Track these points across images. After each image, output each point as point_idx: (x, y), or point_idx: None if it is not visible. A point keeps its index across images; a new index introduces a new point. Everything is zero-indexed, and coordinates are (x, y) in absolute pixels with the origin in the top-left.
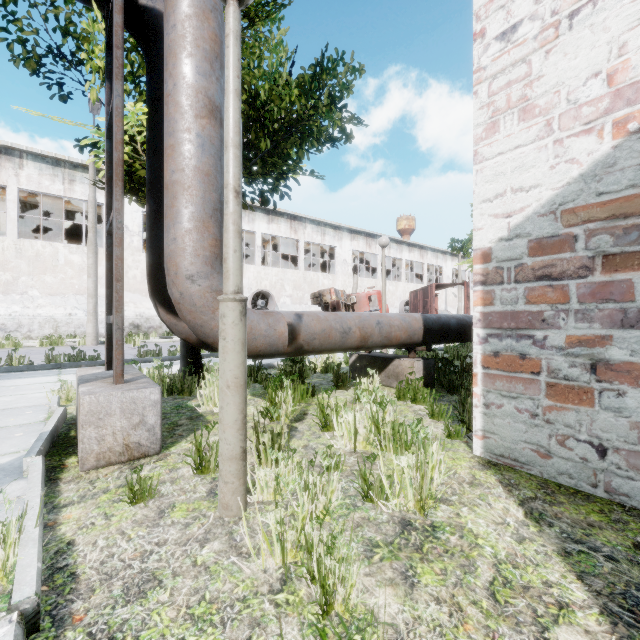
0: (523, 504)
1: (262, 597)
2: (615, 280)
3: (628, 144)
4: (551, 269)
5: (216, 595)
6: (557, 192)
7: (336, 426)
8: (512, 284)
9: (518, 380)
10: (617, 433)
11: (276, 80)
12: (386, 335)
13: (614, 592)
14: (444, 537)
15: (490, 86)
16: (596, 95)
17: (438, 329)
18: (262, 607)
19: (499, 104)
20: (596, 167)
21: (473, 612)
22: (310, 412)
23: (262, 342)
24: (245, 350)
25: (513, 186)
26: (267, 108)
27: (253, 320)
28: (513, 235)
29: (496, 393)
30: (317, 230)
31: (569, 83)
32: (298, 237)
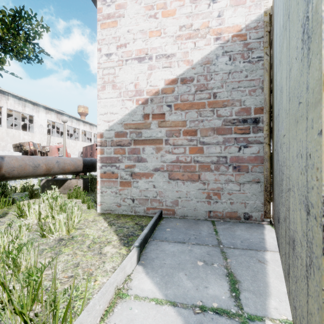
0: (109, 222)
1: None
2: (136, 148)
3: (139, 107)
4: (121, 142)
5: None
6: (122, 117)
7: (28, 213)
8: (110, 147)
9: (112, 181)
10: (137, 194)
11: None
12: (62, 168)
13: (124, 235)
14: (76, 238)
15: (103, 71)
16: (132, 89)
17: (91, 165)
18: None
19: (106, 80)
20: (132, 112)
21: (80, 253)
22: (10, 212)
23: None
24: None
25: (110, 111)
26: None
27: None
28: (110, 129)
29: (105, 187)
30: (19, 102)
31: (126, 82)
32: (1, 104)
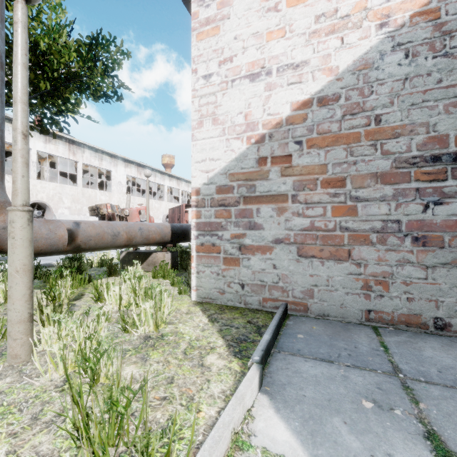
0: (209, 317)
1: (50, 391)
2: (247, 208)
3: (251, 148)
4: (225, 201)
5: (13, 401)
6: (227, 164)
7: (106, 296)
8: (209, 208)
9: (212, 257)
10: (248, 277)
11: (56, 39)
12: (146, 237)
13: (234, 338)
14: (167, 338)
15: (199, 101)
16: (241, 122)
17: (181, 233)
18: (50, 395)
19: (203, 112)
20: (241, 156)
21: (174, 361)
22: (87, 293)
23: (43, 243)
24: (32, 246)
25: (210, 157)
26: (47, 57)
27: (35, 226)
28: (210, 182)
29: (202, 265)
30: (95, 155)
31: (231, 113)
32: (77, 159)
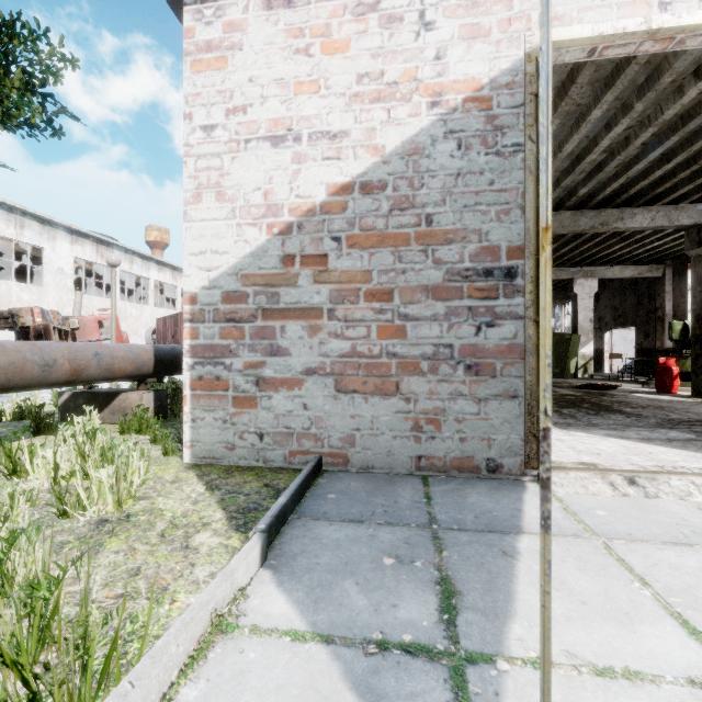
0: (208, 483)
1: None
2: (268, 325)
3: (274, 241)
4: (235, 315)
5: None
6: (239, 261)
7: (30, 466)
8: (211, 323)
9: (215, 397)
10: (269, 423)
11: None
12: (107, 367)
13: (240, 509)
14: (136, 519)
15: (196, 163)
16: (259, 203)
17: (172, 360)
18: None
19: (203, 181)
20: (259, 250)
21: (144, 548)
22: None
23: None
24: None
25: (212, 248)
26: None
27: None
28: (212, 286)
29: (201, 409)
30: (8, 218)
31: (245, 187)
32: None
